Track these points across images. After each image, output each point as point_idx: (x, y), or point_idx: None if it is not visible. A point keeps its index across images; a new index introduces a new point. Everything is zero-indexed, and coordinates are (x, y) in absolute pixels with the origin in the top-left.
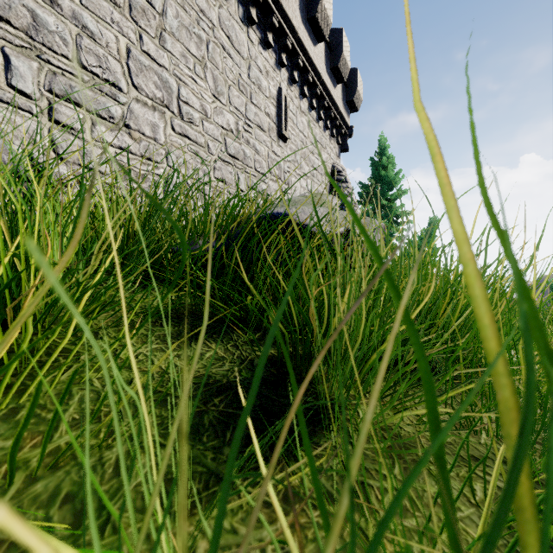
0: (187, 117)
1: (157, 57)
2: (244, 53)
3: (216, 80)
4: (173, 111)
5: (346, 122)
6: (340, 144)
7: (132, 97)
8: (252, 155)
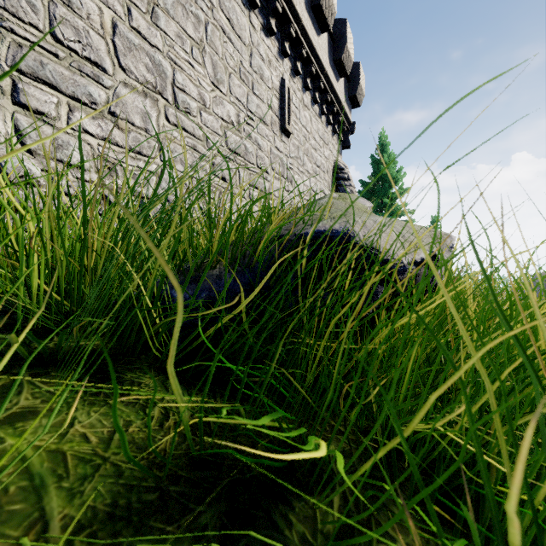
0: (184, 106)
1: (149, 36)
2: (246, 38)
3: (215, 67)
4: (167, 99)
5: (349, 117)
6: (342, 141)
7: (119, 80)
8: (254, 151)
